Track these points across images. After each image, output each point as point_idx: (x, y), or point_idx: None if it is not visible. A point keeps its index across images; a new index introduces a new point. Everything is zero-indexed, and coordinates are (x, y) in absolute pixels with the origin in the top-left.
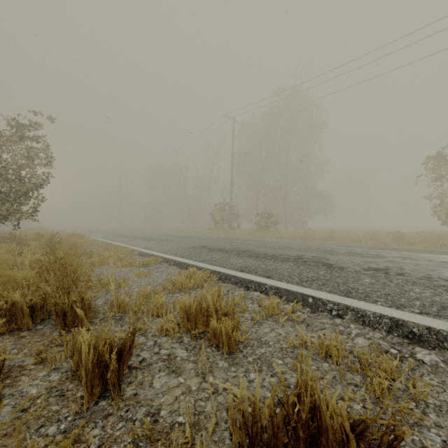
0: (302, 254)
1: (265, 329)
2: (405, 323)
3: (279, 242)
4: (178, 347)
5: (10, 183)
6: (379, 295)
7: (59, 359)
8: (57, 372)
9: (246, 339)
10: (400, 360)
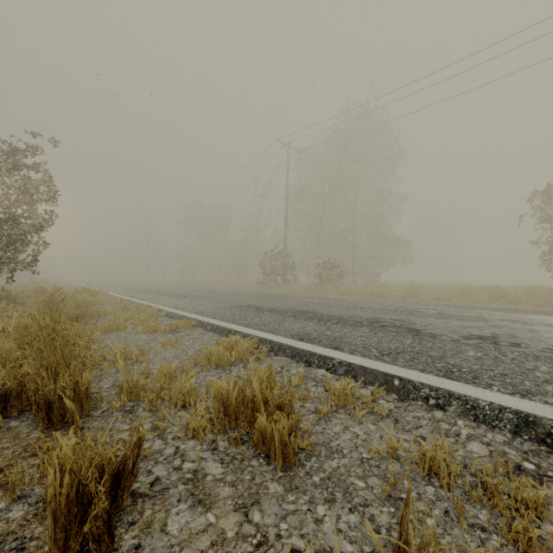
0: (378, 316)
1: (336, 427)
2: (539, 421)
3: (347, 300)
4: (210, 458)
5: (2, 224)
6: (492, 375)
7: (30, 479)
8: (23, 504)
9: (309, 445)
10: (540, 481)
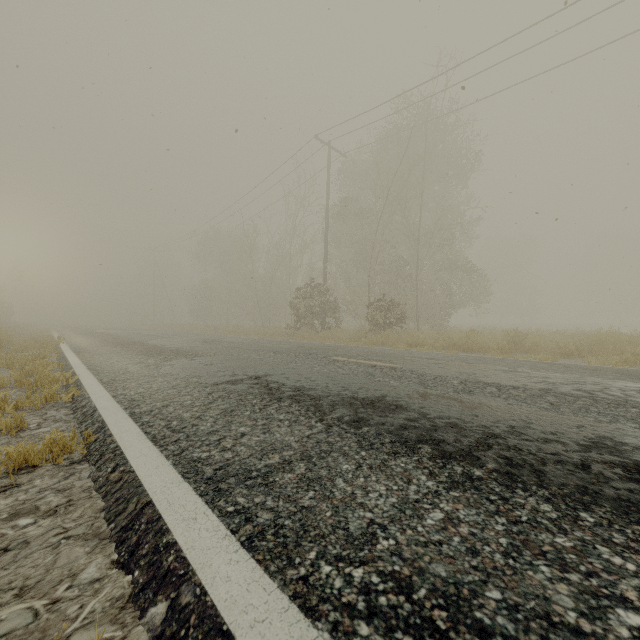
0: (596, 430)
1: None
2: None
3: (438, 361)
4: None
5: None
6: None
7: None
8: None
9: None
10: None
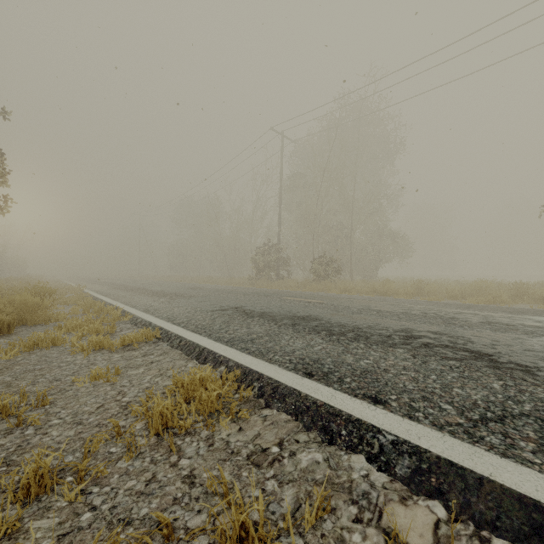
0: (408, 326)
1: None
2: None
3: (353, 300)
4: None
5: None
6: None
7: None
8: None
9: None
10: None
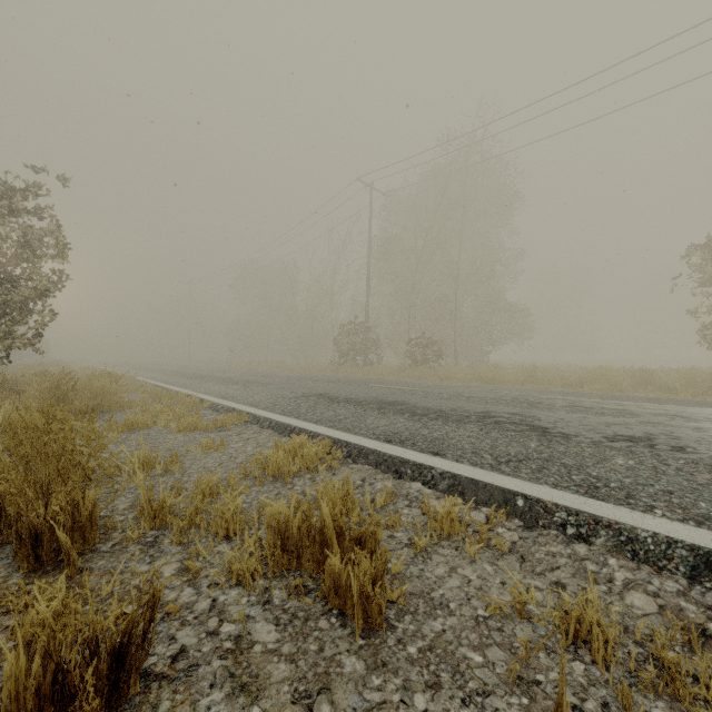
0: (490, 409)
1: (438, 568)
2: None
3: (448, 387)
4: (260, 616)
5: None
6: (652, 493)
7: None
8: None
9: (401, 597)
10: None
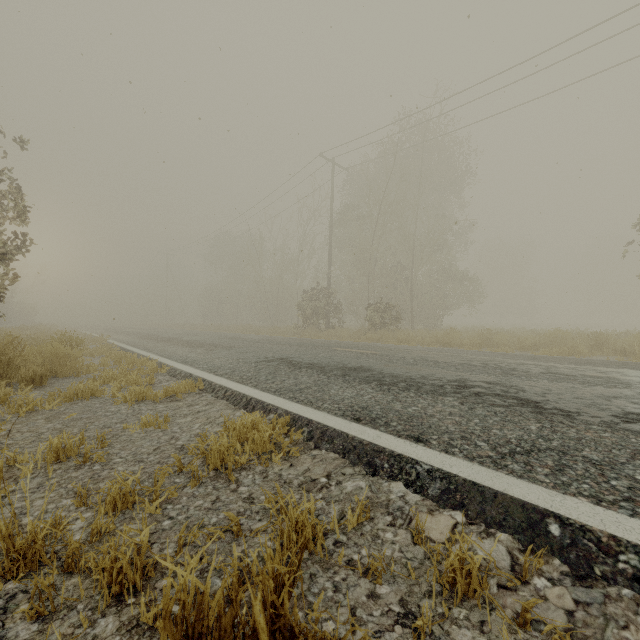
0: (463, 376)
1: None
2: None
3: (410, 350)
4: None
5: None
6: None
7: None
8: None
9: None
10: None
